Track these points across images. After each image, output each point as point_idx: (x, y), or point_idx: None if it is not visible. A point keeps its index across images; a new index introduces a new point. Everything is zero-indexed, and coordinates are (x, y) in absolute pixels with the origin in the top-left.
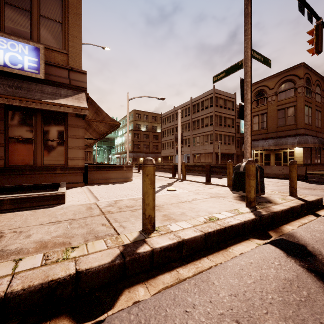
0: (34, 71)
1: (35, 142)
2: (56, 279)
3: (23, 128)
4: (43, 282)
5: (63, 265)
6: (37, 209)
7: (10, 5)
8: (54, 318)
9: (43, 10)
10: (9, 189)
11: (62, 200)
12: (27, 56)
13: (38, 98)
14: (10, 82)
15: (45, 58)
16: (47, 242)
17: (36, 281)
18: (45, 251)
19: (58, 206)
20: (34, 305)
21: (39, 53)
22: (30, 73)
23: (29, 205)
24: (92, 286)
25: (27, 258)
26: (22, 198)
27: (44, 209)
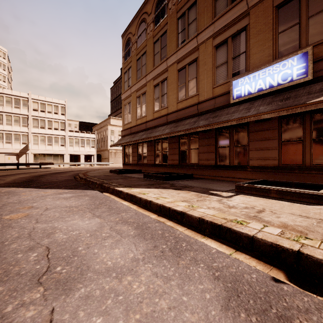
0: (301, 77)
1: (303, 142)
2: (281, 245)
3: (292, 132)
4: (272, 242)
5: (290, 242)
6: (295, 203)
7: (282, 33)
8: (276, 267)
9: (312, 10)
10: (280, 183)
11: (322, 201)
12: (295, 66)
13: (303, 102)
14: (281, 97)
15: (314, 57)
16: (288, 225)
17: (269, 239)
18: (283, 229)
19: (317, 206)
20: (267, 253)
21: (306, 56)
22: (298, 80)
23: (289, 198)
24: (313, 273)
25: (270, 227)
26: (283, 191)
27: (301, 204)
